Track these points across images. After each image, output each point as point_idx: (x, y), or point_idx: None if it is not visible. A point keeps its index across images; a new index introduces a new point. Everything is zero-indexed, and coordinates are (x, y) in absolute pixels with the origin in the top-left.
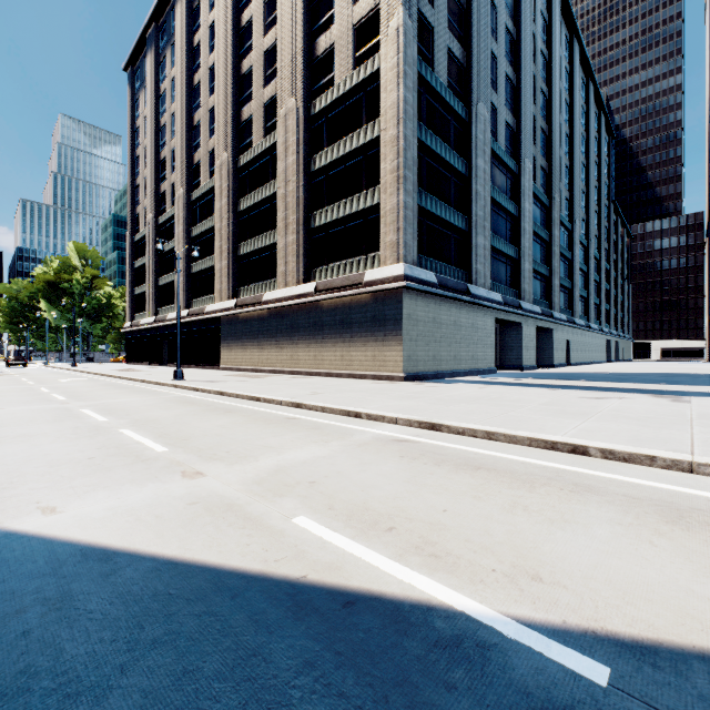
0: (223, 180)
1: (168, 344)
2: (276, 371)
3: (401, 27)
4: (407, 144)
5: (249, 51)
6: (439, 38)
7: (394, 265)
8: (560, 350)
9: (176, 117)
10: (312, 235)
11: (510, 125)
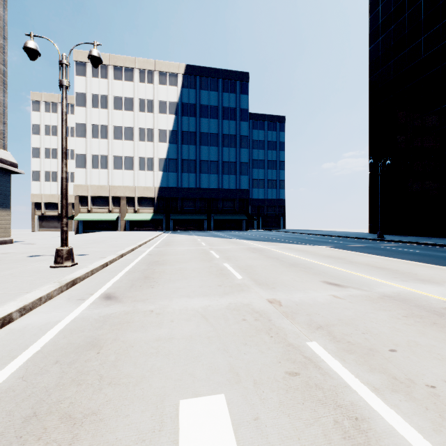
0: None
1: None
2: None
3: None
4: None
5: None
6: None
7: (5, 151)
8: None
9: None
10: None
11: None
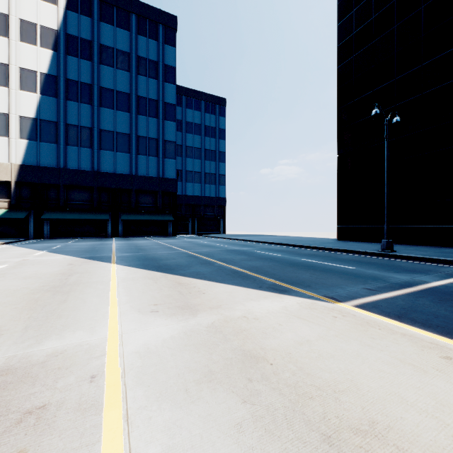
0: None
1: None
2: None
3: None
4: None
5: None
6: None
7: None
8: None
9: None
10: None
11: None
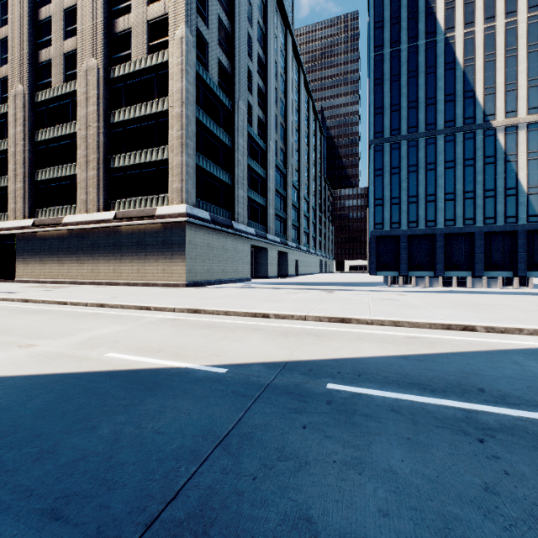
0: (18, 109)
1: None
2: (77, 282)
3: (184, 38)
4: (189, 121)
5: (47, 2)
6: (213, 51)
7: (179, 205)
8: (292, 265)
9: None
10: (111, 173)
11: (261, 118)
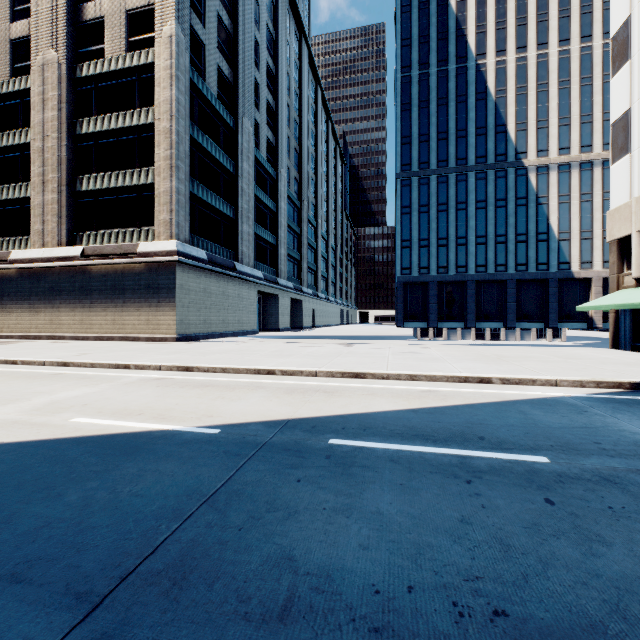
0: None
1: None
2: (30, 336)
3: (174, 36)
4: (180, 139)
5: None
6: (211, 55)
7: (167, 241)
8: (308, 316)
9: None
10: (78, 198)
11: (271, 140)
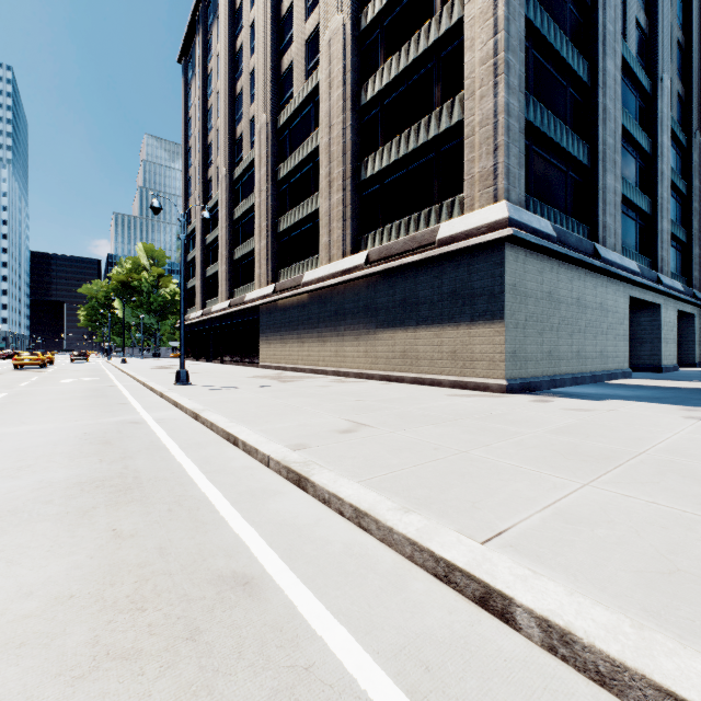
0: (262, 146)
1: (212, 339)
2: (318, 370)
3: None
4: (510, 12)
5: None
6: None
7: (488, 207)
8: None
9: (220, 92)
10: (362, 191)
11: (642, 27)
